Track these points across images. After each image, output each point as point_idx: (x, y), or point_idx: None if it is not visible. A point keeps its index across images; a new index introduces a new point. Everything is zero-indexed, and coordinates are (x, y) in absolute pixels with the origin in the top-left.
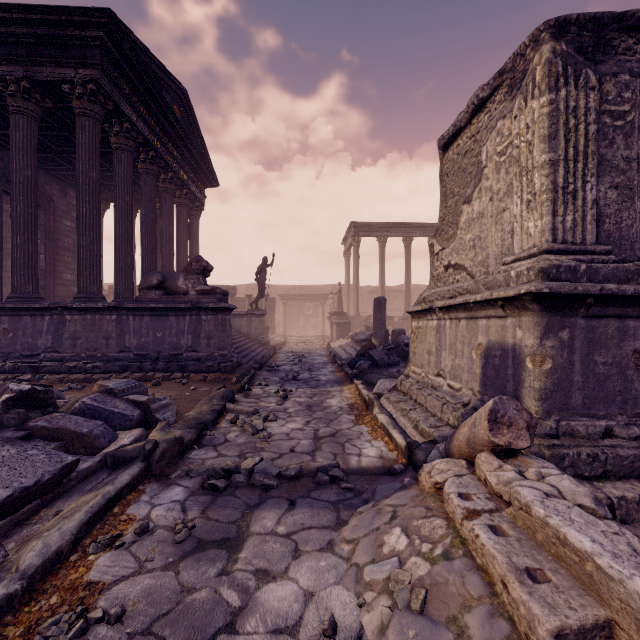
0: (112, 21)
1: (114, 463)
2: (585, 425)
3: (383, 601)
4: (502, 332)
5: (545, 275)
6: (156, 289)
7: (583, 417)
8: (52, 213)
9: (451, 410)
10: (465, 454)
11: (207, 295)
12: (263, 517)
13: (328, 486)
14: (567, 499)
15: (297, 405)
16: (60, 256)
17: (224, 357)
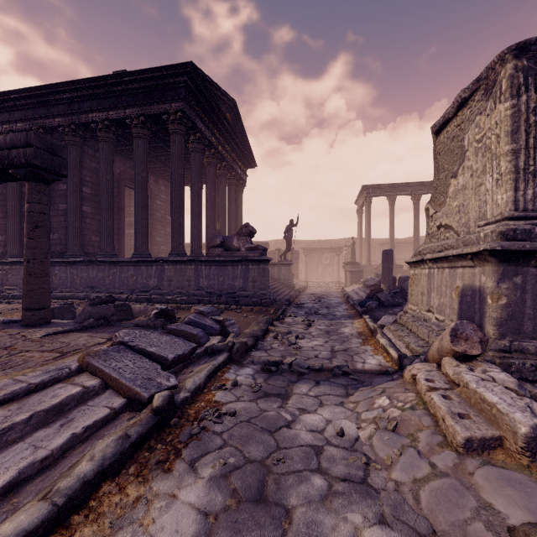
0: (192, 69)
1: (212, 352)
2: (535, 346)
3: (371, 426)
4: (472, 278)
5: (503, 236)
6: (219, 247)
7: (533, 340)
8: (150, 197)
9: (435, 335)
10: (436, 360)
11: (253, 251)
12: (300, 387)
13: (341, 377)
14: (498, 383)
15: (318, 330)
16: (154, 225)
17: (264, 295)
